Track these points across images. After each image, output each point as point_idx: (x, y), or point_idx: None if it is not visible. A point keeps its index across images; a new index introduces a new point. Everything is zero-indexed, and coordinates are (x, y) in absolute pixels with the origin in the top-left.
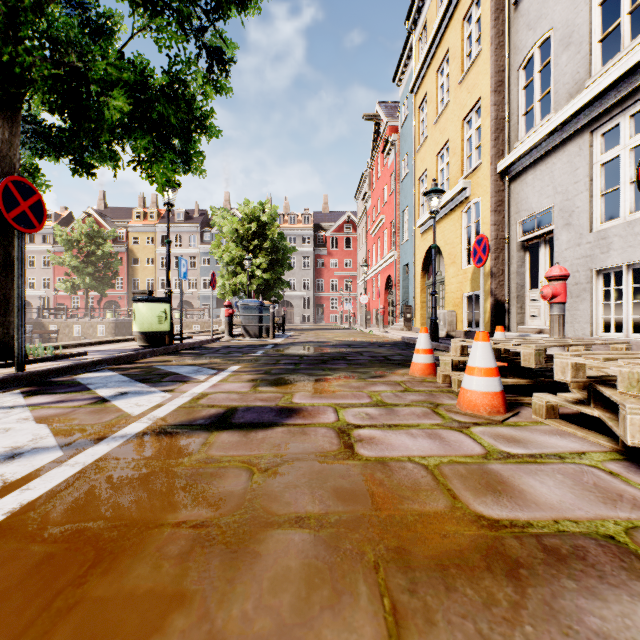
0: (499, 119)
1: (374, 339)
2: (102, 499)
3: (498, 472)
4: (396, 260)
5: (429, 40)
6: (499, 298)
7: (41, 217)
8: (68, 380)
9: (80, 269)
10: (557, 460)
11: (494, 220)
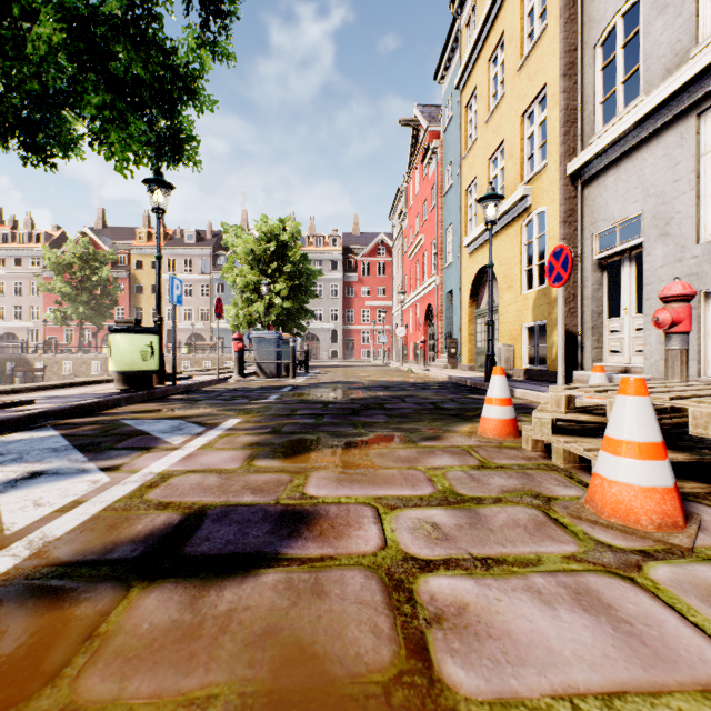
0: (570, 109)
1: (415, 379)
2: None
3: None
4: (438, 286)
5: (480, 23)
6: (570, 329)
7: None
8: None
9: (72, 297)
10: None
11: (563, 233)
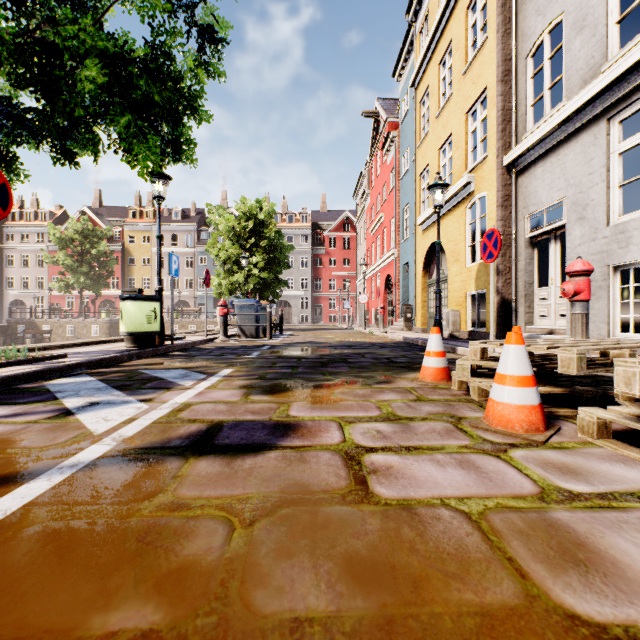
0: (506, 110)
1: (375, 339)
2: (4, 582)
3: (568, 525)
4: (396, 259)
5: (431, 31)
6: (506, 297)
7: (6, 203)
8: (36, 387)
9: (74, 268)
10: (639, 503)
11: (501, 215)
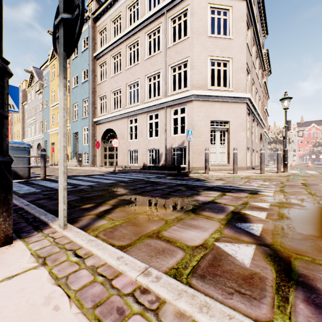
0: (23, 133)
1: None
2: None
3: None
4: None
5: None
6: None
7: None
8: None
9: None
10: None
11: None
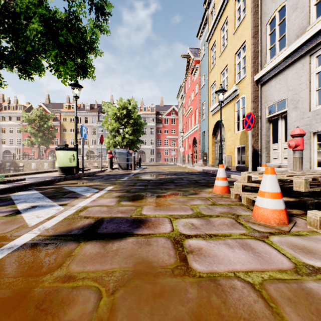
0: (255, 52)
1: (188, 170)
2: None
3: (319, 294)
4: (198, 129)
5: (216, 13)
6: (255, 148)
7: None
8: (5, 197)
9: (35, 134)
10: None
11: (253, 106)
